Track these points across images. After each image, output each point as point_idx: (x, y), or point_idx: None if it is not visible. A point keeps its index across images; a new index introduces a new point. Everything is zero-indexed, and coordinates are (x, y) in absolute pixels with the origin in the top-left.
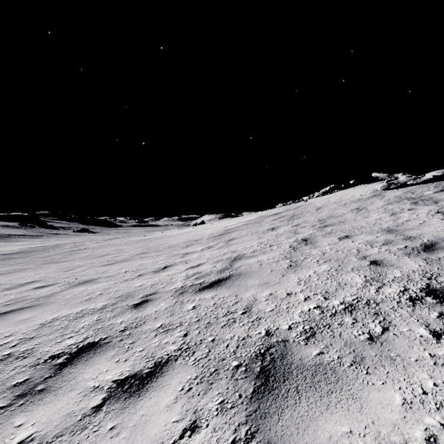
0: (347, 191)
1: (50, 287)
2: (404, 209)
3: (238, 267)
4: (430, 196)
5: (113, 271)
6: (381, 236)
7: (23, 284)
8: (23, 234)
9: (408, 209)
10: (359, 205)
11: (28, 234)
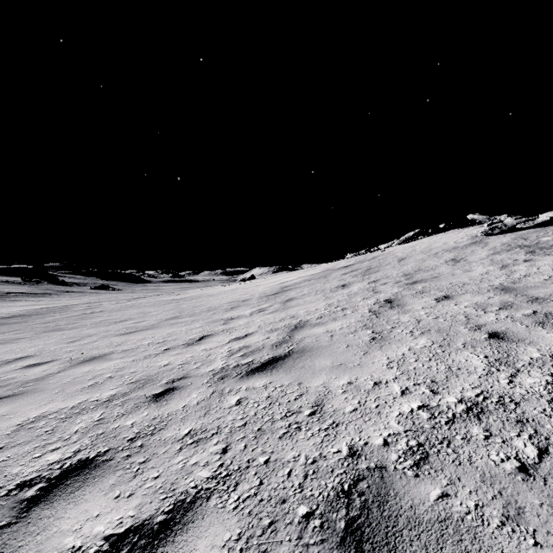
0: (436, 237)
1: (45, 366)
2: (518, 260)
3: (301, 339)
4: (550, 243)
5: (132, 343)
6: (495, 297)
7: (10, 360)
8: (27, 292)
9: (524, 261)
10: (455, 254)
11: (32, 292)
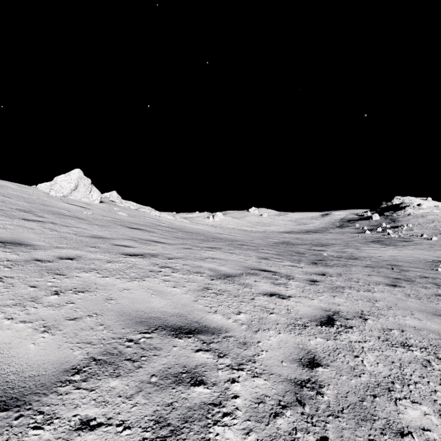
0: None
1: None
2: None
3: (240, 269)
4: None
5: None
6: (125, 241)
7: None
8: None
9: None
10: None
11: None
